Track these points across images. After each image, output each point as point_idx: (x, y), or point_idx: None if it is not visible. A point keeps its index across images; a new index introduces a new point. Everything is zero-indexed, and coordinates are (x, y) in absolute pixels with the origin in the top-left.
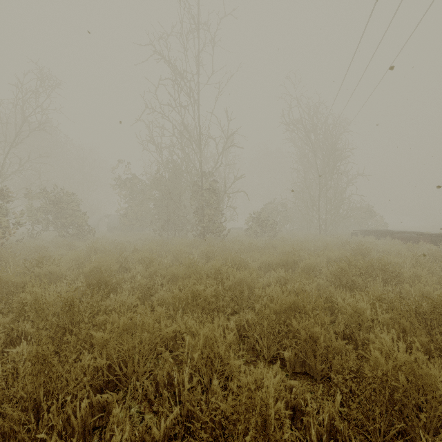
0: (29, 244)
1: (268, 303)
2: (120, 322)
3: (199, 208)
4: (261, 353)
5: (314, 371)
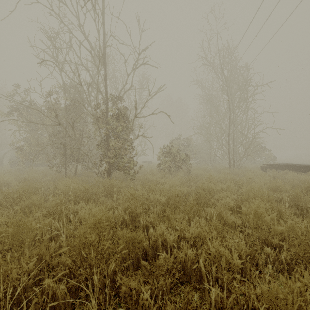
0: None
1: None
2: None
3: (101, 139)
4: None
5: None
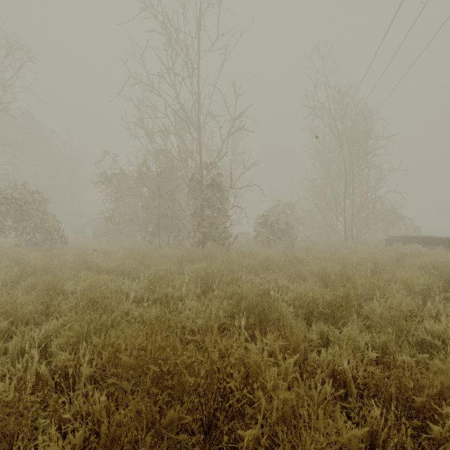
0: None
1: None
2: None
3: (197, 209)
4: None
5: None
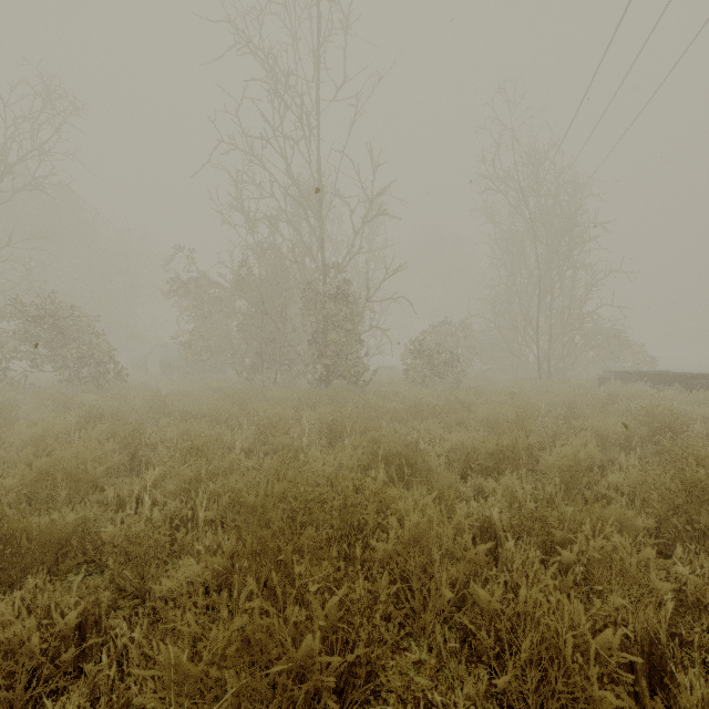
0: None
1: None
2: None
3: (318, 331)
4: None
5: None
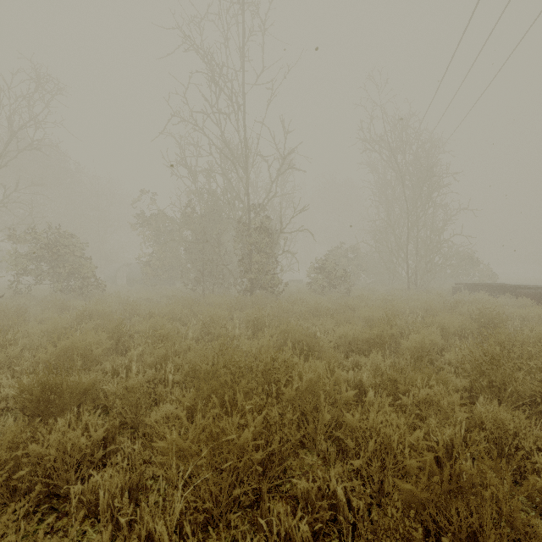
0: (1, 304)
1: (398, 483)
2: None
3: (245, 254)
4: None
5: None
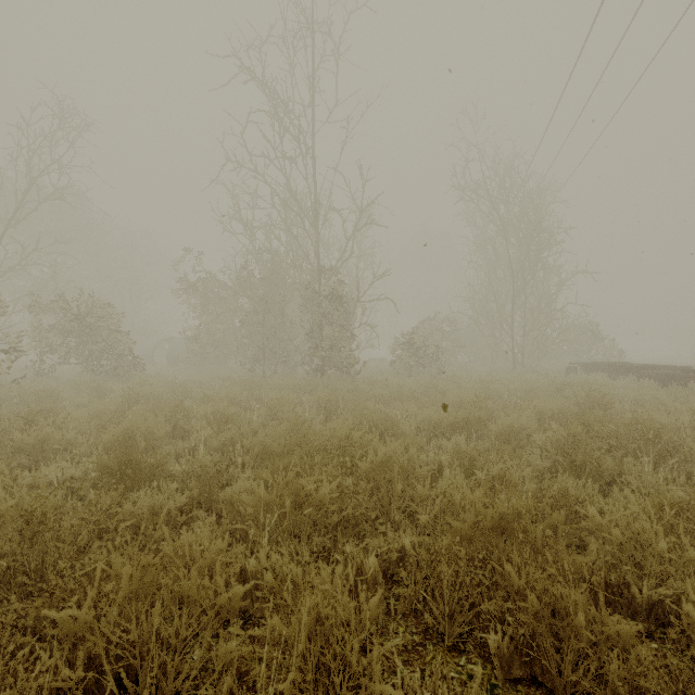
0: (29, 386)
1: (449, 520)
2: (122, 580)
3: (314, 327)
4: (435, 628)
5: (557, 684)
